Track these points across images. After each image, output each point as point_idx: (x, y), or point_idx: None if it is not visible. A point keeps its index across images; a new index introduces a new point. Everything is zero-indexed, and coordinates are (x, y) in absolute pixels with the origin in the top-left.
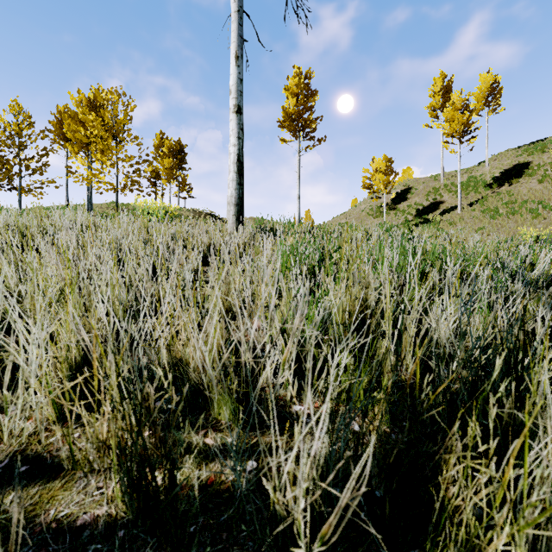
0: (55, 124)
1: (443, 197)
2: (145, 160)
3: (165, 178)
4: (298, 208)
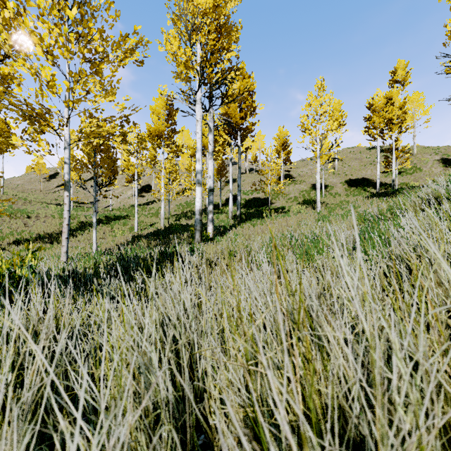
0: None
1: None
2: None
3: None
4: None
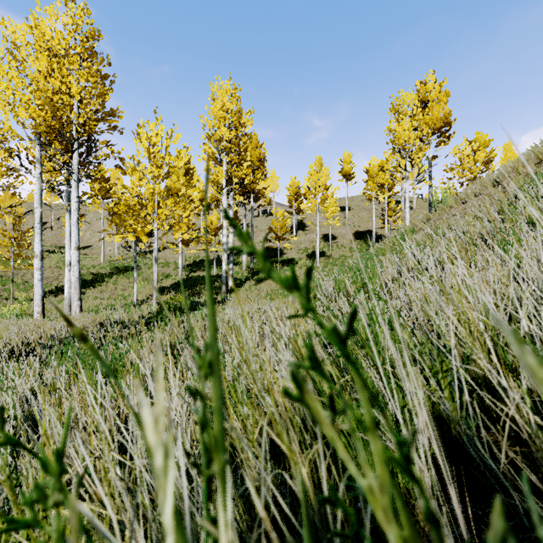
0: None
1: (50, 220)
2: None
3: None
4: None
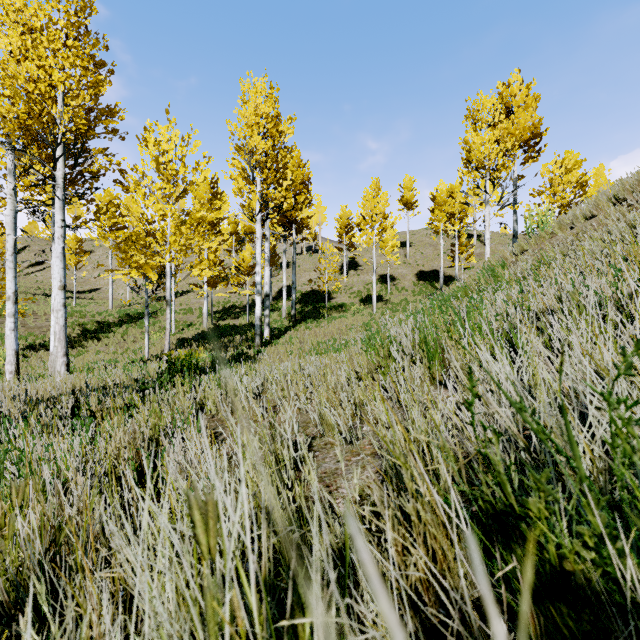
0: None
1: (50, 258)
2: None
3: None
4: None
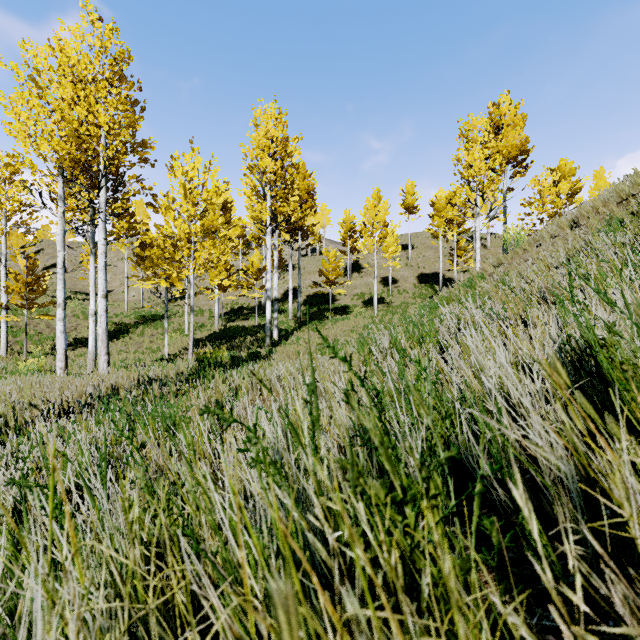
0: None
1: None
2: None
3: None
4: None
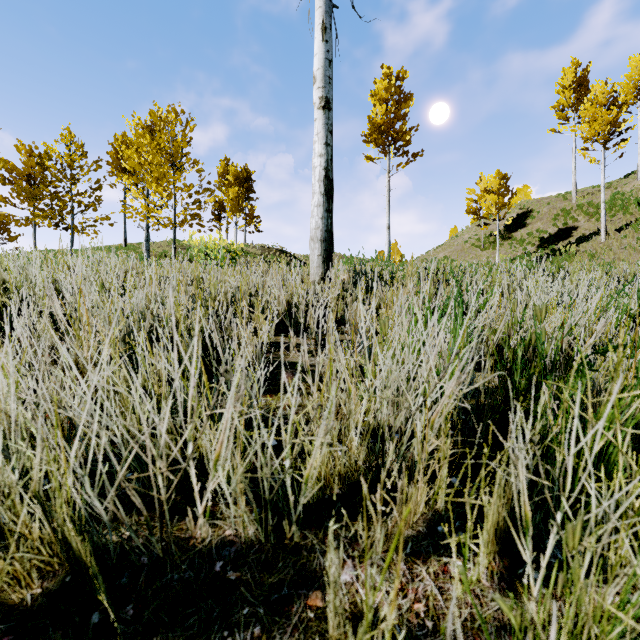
0: (113, 155)
1: (577, 222)
2: (206, 189)
3: (230, 210)
4: (388, 240)
